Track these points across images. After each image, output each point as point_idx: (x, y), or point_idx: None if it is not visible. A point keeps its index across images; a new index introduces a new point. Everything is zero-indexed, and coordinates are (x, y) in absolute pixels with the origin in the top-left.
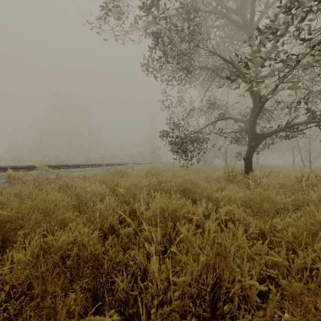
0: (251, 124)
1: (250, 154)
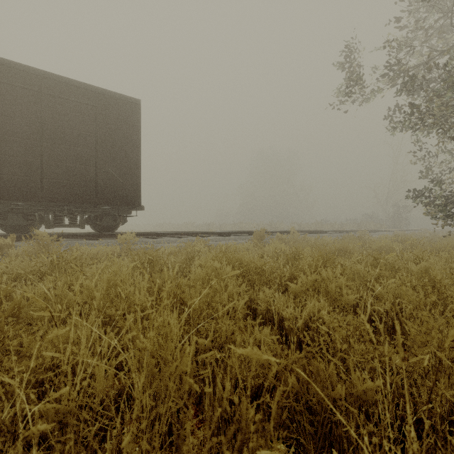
0: None
1: None
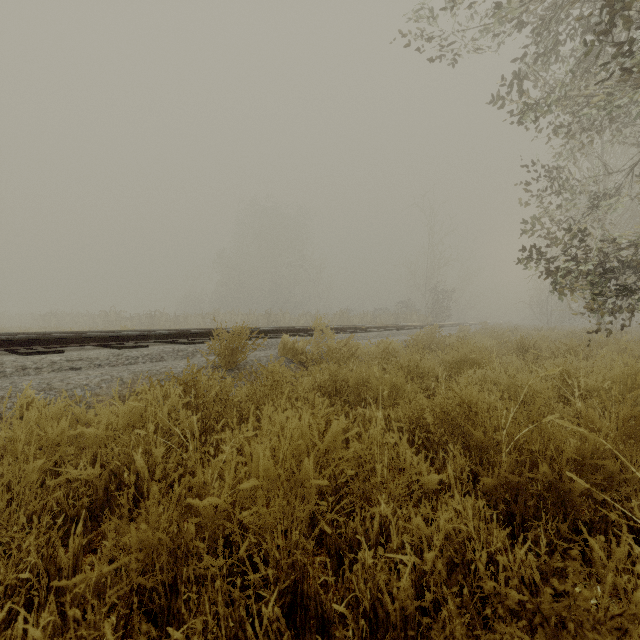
0: None
1: None
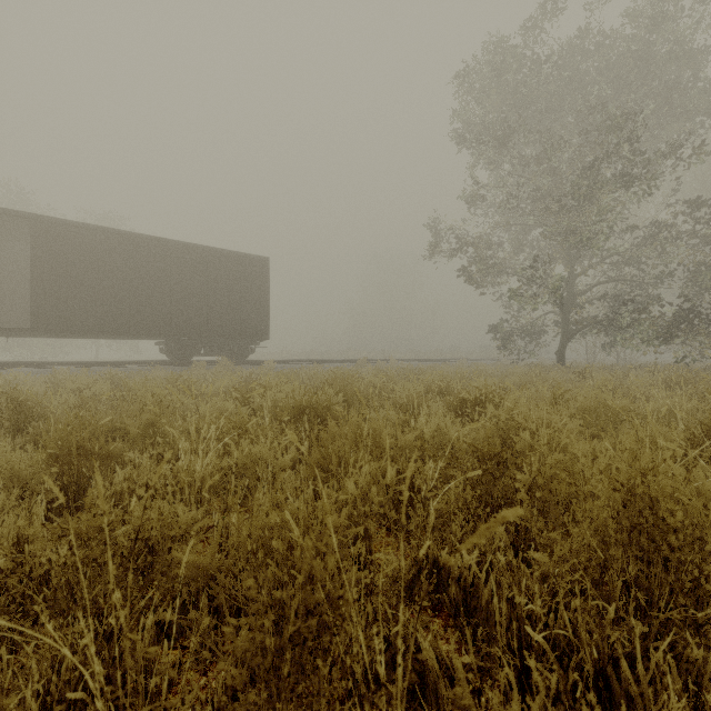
0: (562, 321)
1: (560, 349)
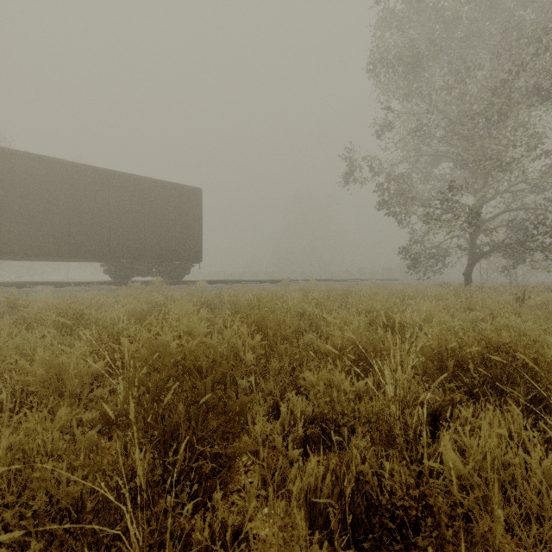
0: (469, 245)
1: (467, 270)
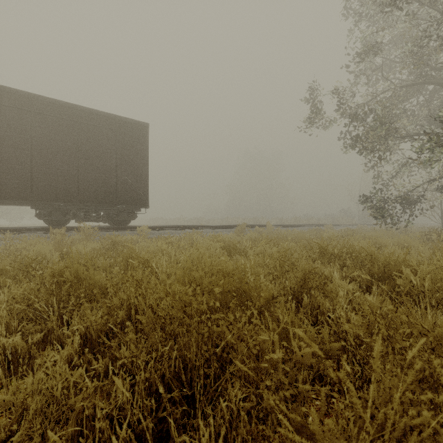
0: None
1: None
